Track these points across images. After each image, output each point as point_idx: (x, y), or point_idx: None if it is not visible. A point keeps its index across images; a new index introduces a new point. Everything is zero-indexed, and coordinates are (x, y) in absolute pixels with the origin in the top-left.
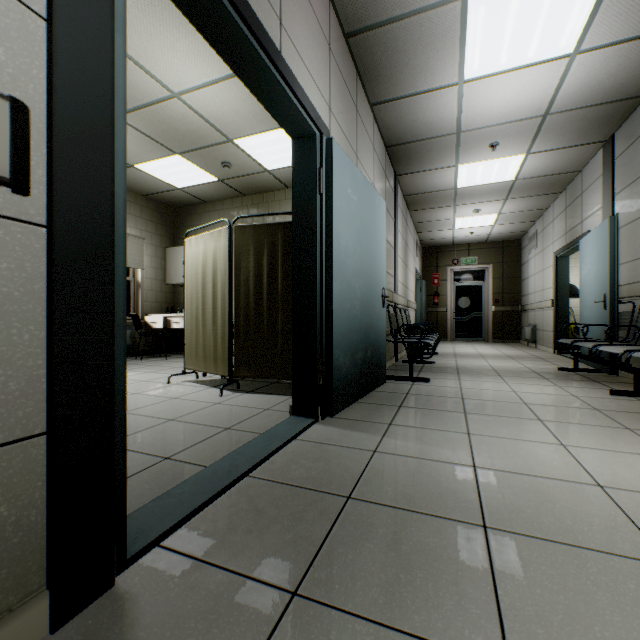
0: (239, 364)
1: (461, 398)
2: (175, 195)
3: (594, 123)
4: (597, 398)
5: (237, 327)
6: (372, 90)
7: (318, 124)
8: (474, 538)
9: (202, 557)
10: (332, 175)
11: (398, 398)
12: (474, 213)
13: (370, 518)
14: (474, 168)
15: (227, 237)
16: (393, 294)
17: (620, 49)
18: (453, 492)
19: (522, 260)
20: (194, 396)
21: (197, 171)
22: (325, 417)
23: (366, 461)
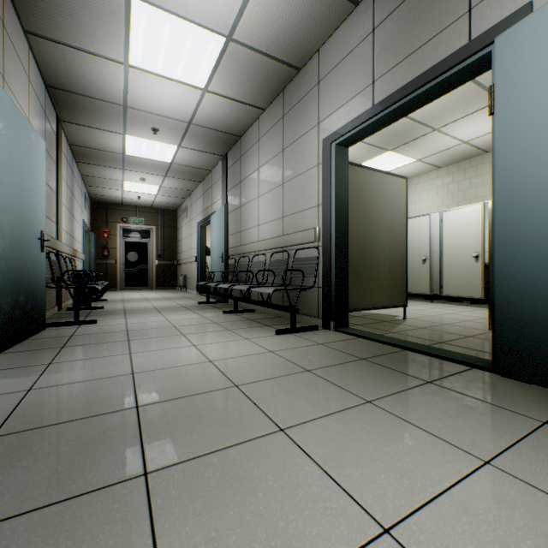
0: None
1: (127, 331)
2: None
3: (218, 142)
4: (217, 317)
5: None
6: (27, 16)
7: None
8: (129, 416)
9: None
10: None
11: (61, 341)
12: (141, 181)
13: (23, 443)
14: (140, 142)
15: None
16: (56, 241)
17: (228, 102)
18: (114, 395)
19: (178, 226)
20: None
21: None
22: None
23: (18, 401)
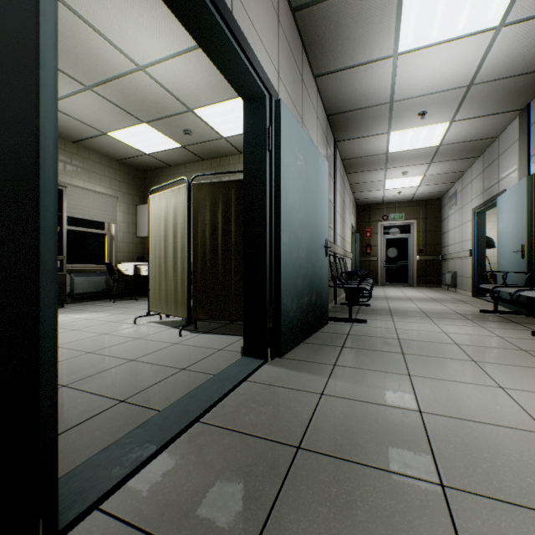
0: (197, 307)
1: (397, 339)
2: (144, 160)
3: (513, 93)
4: (521, 339)
5: (195, 274)
6: (316, 62)
7: (267, 86)
8: (433, 501)
9: (142, 525)
10: (280, 134)
11: (340, 339)
12: (402, 175)
13: (321, 474)
14: (404, 135)
15: (186, 193)
16: (333, 245)
17: None
18: (403, 441)
19: (443, 216)
20: (156, 336)
21: (162, 138)
22: (274, 358)
23: (314, 405)
